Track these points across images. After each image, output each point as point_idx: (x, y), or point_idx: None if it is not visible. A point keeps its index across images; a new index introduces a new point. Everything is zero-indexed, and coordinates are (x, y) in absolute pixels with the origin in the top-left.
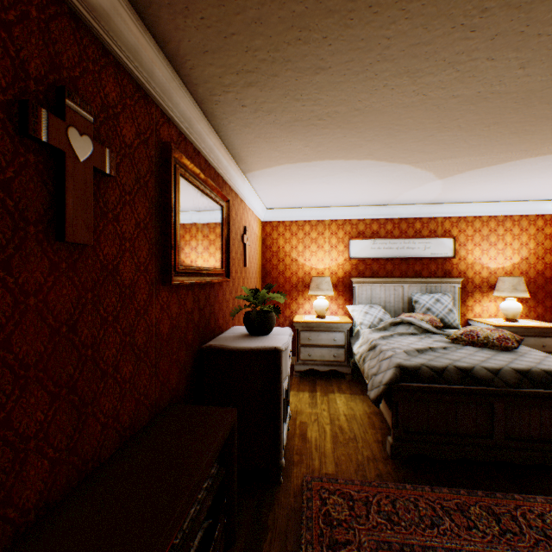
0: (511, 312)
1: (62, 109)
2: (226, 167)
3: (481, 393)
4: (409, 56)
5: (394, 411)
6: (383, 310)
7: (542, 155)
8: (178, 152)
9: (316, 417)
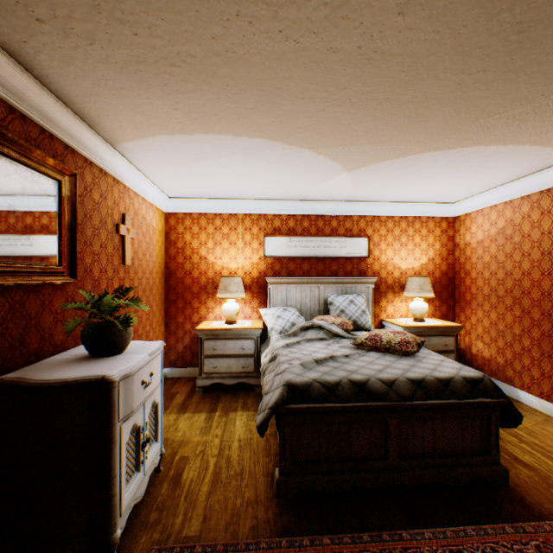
0: (419, 312)
1: None
2: (68, 129)
3: (376, 409)
4: None
5: (281, 440)
6: (297, 313)
7: (439, 150)
8: None
9: (203, 447)
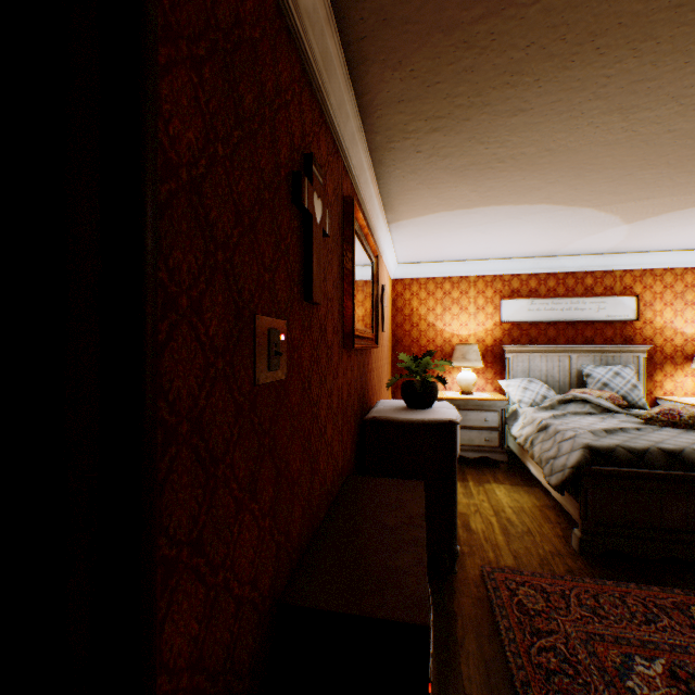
0: None
1: (309, 176)
2: (376, 218)
3: (694, 481)
4: (626, 93)
5: (582, 500)
6: (546, 386)
7: None
8: (356, 206)
9: (475, 507)
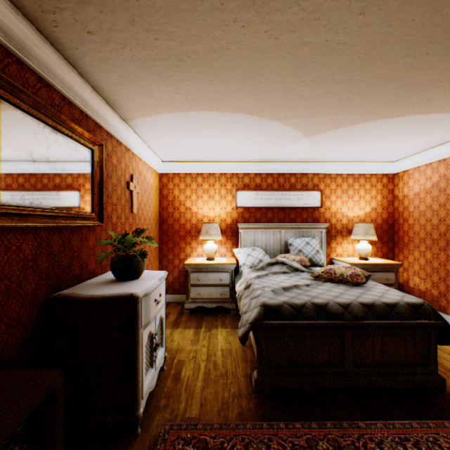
0: (364, 252)
1: None
2: (98, 110)
3: (334, 327)
4: None
5: (259, 348)
6: (263, 252)
7: (384, 119)
8: None
9: (194, 354)
